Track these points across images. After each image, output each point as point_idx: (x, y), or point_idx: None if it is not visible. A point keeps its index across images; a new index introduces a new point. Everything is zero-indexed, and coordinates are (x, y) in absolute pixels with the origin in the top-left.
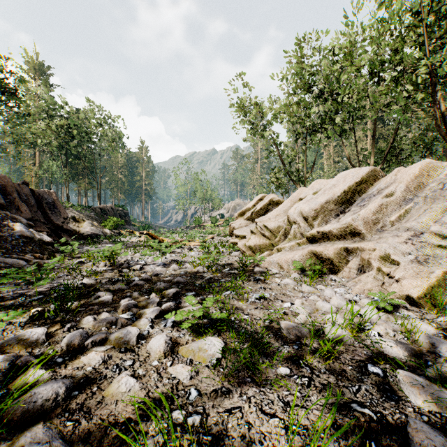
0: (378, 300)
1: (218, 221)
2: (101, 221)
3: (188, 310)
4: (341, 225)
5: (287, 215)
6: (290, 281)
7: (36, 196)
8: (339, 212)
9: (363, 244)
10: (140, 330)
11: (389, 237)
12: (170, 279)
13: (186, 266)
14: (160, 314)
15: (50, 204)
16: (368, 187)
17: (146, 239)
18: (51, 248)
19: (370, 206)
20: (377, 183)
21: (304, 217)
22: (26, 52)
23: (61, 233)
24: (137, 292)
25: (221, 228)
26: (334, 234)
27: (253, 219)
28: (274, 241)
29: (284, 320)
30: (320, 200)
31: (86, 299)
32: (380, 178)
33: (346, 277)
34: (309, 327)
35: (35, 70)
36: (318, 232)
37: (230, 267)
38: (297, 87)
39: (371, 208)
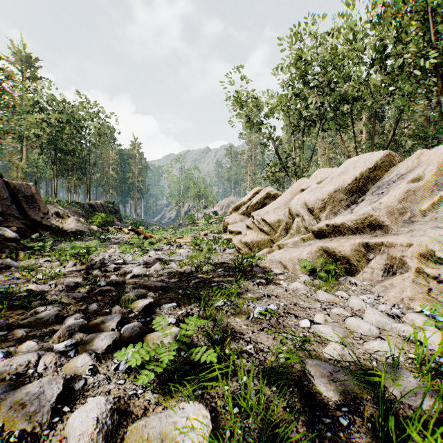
0: (434, 316)
1: (211, 218)
2: (89, 218)
3: (154, 345)
4: (357, 216)
5: (288, 207)
6: (300, 286)
7: (12, 189)
8: (349, 203)
9: (391, 239)
10: (72, 377)
11: (426, 229)
12: (147, 282)
13: (171, 266)
14: (114, 344)
15: (28, 197)
16: (382, 174)
17: (133, 236)
18: (15, 245)
19: (394, 192)
20: (393, 169)
21: (308, 209)
22: (12, 43)
23: (40, 229)
24: (96, 304)
25: (215, 225)
26: (348, 227)
27: (249, 214)
28: (273, 236)
29: (312, 358)
30: (328, 188)
31: (21, 315)
32: (397, 164)
33: (368, 280)
34: (351, 369)
35: (23, 62)
36: (327, 226)
37: (223, 266)
38: (294, 76)
39: (395, 195)
